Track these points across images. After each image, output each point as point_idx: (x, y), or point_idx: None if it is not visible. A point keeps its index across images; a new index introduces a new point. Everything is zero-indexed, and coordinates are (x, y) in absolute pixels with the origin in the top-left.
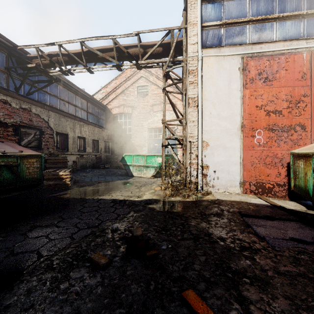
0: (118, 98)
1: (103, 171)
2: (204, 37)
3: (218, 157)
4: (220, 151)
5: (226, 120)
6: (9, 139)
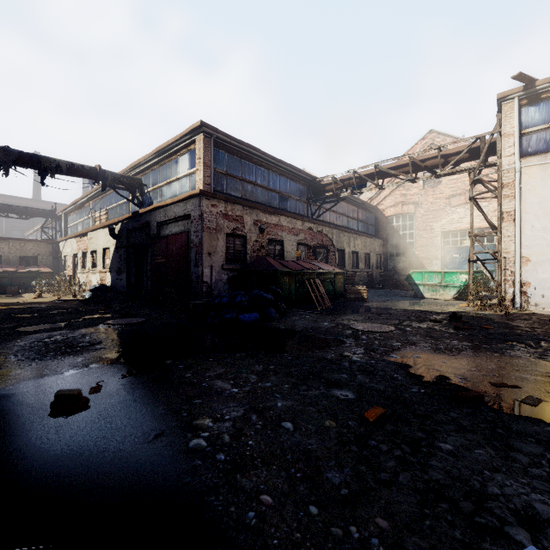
0: (394, 194)
1: (381, 292)
2: (525, 144)
3: (542, 274)
4: (545, 267)
5: None
6: (310, 259)
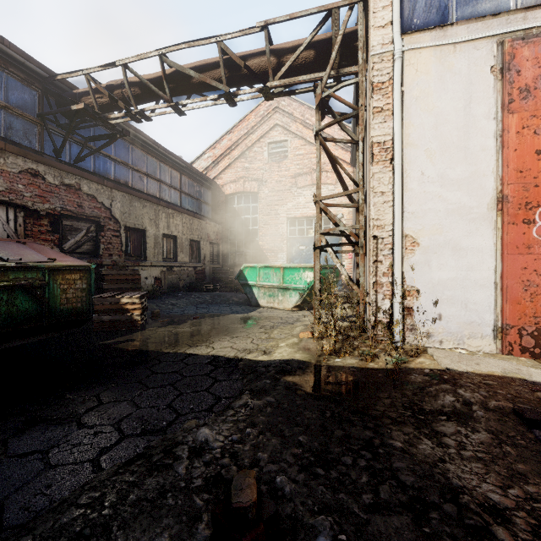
0: (235, 166)
1: (207, 297)
2: (408, 9)
3: (439, 271)
4: (444, 258)
5: (461, 187)
6: (42, 239)
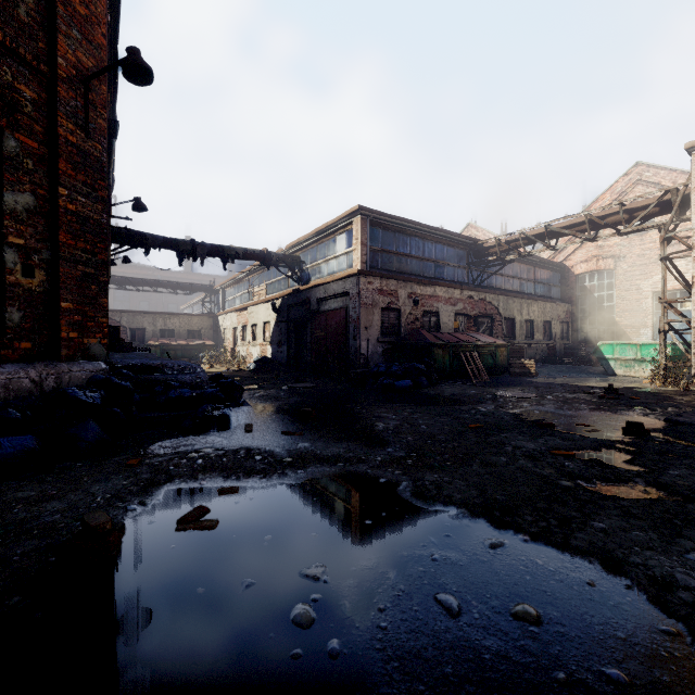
0: (586, 246)
1: (563, 368)
2: None
3: None
4: None
5: None
6: (471, 330)
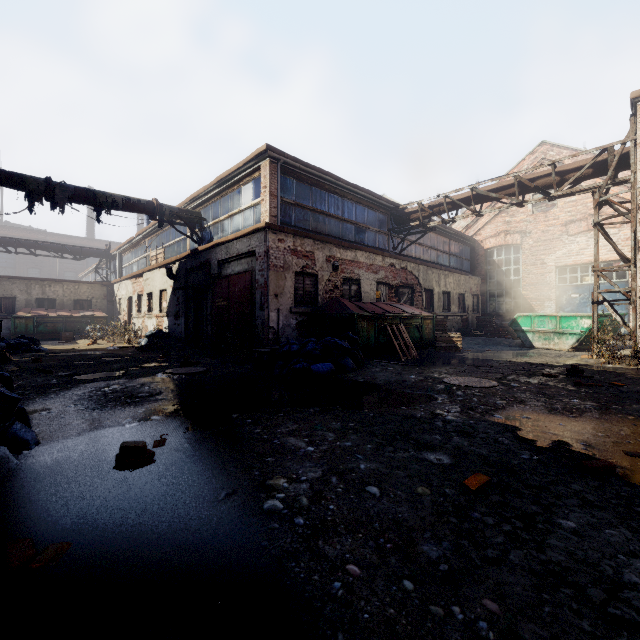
0: (495, 221)
1: (479, 340)
2: None
3: None
4: None
5: None
6: (392, 301)
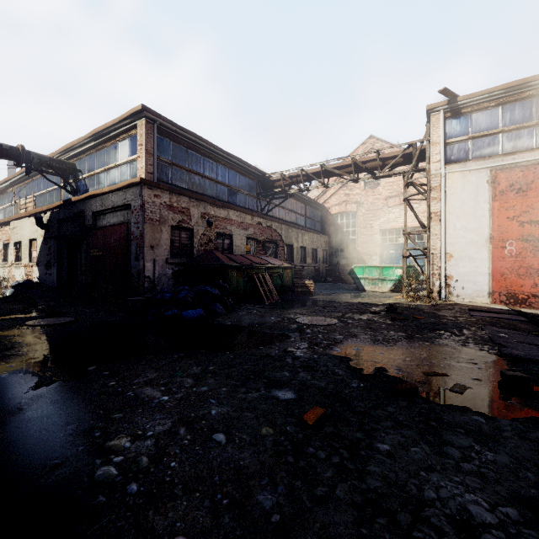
0: (339, 193)
1: (327, 285)
2: (449, 152)
3: (463, 268)
4: (465, 263)
5: (473, 232)
6: (260, 254)
